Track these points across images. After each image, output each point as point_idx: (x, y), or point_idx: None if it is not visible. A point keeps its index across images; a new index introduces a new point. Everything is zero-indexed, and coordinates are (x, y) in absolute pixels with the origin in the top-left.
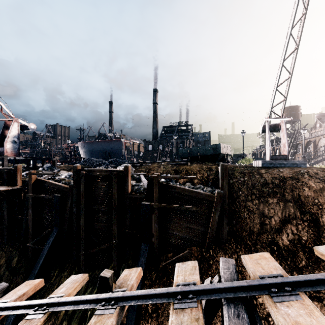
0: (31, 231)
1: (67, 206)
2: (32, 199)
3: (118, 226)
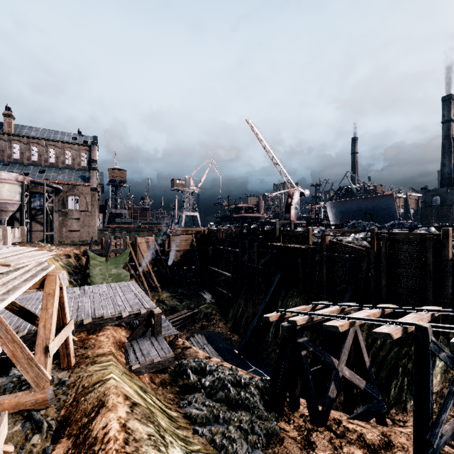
0: (325, 285)
1: (362, 267)
2: (325, 257)
3: (433, 294)
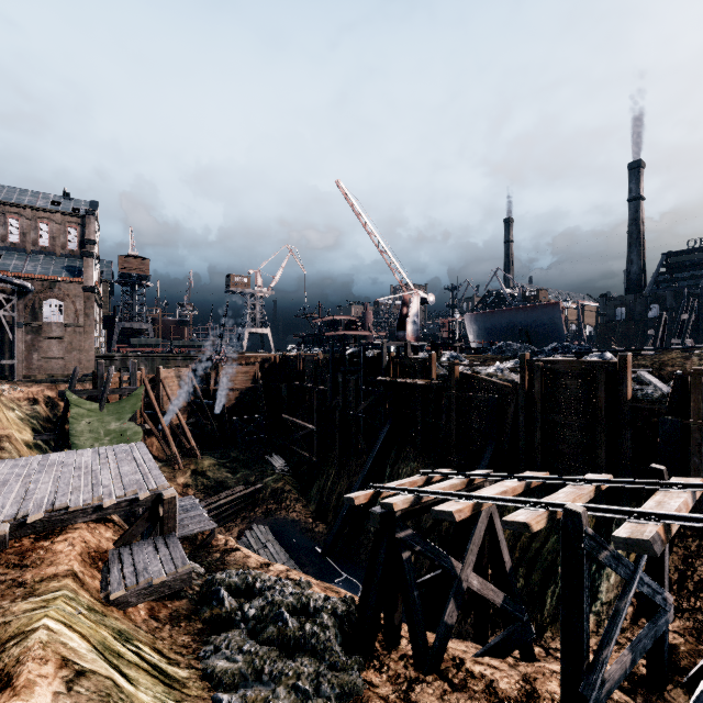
0: (455, 442)
1: (508, 413)
2: (455, 398)
3: (606, 452)
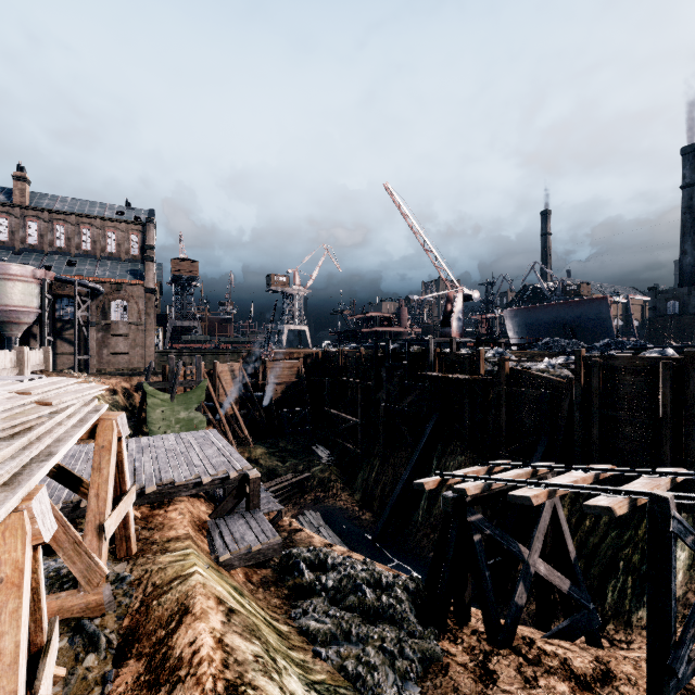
0: (505, 436)
1: (562, 409)
2: (505, 394)
3: (671, 449)
